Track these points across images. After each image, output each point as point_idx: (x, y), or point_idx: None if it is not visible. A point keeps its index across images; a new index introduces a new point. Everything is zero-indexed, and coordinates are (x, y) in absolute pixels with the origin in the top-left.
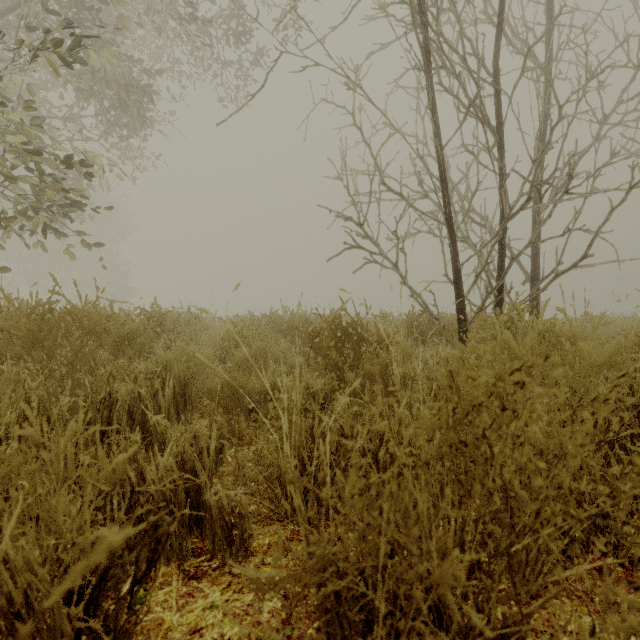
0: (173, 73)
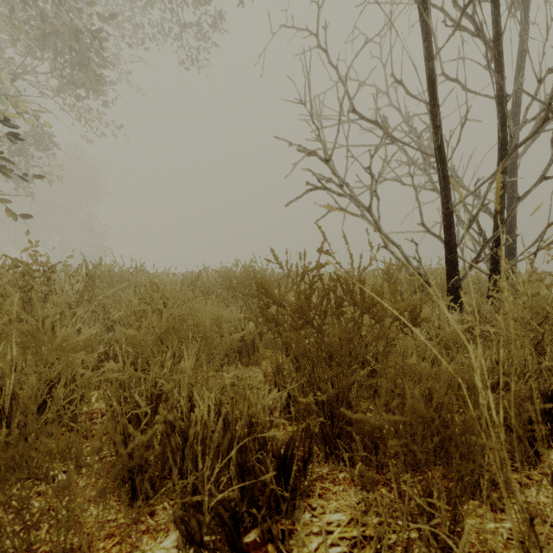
0: (137, 40)
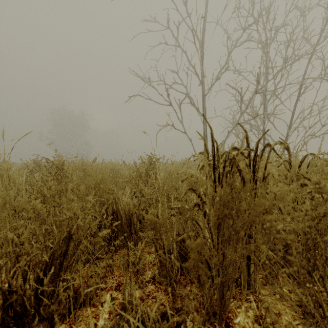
0: None
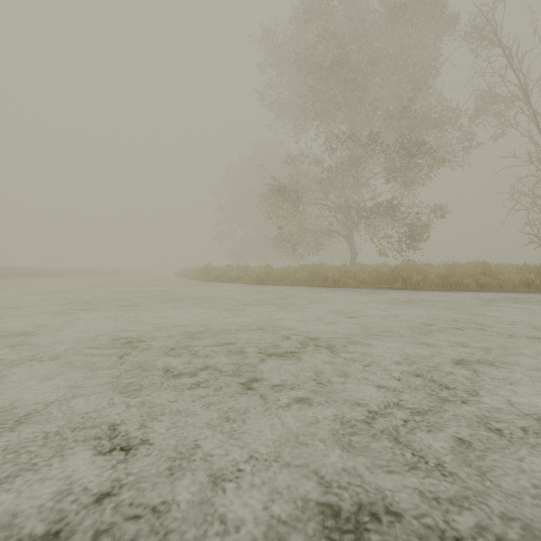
0: None
